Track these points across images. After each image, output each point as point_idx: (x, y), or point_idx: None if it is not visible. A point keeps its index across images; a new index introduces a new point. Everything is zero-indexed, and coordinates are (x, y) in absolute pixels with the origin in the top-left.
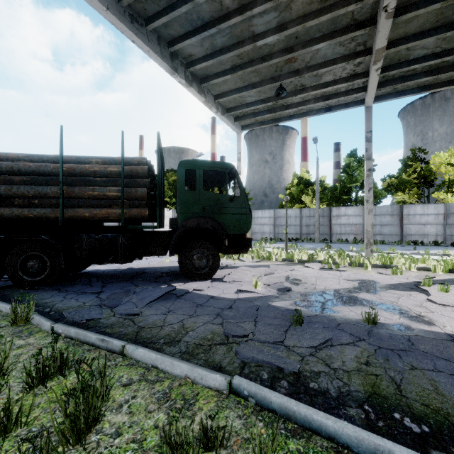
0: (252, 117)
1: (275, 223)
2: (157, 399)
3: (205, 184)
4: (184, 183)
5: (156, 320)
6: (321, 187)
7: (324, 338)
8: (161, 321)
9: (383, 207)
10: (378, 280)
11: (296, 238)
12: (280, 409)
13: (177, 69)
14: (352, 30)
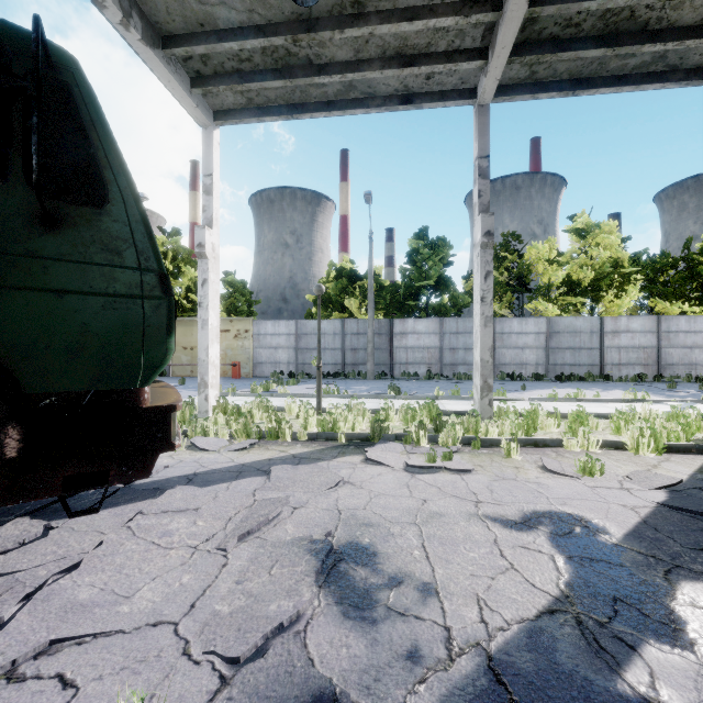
0: (238, 82)
1: (298, 346)
2: None
3: None
4: None
5: None
6: (376, 285)
7: None
8: None
9: (468, 320)
10: (582, 511)
11: (335, 373)
12: None
13: None
14: None
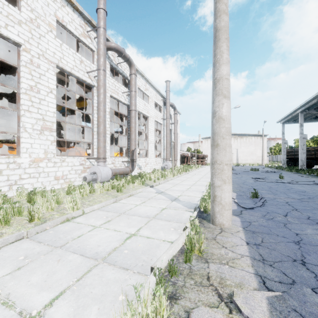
0: None
1: None
2: None
3: None
4: None
5: None
6: None
7: None
8: None
9: None
10: None
11: None
12: None
13: None
14: None
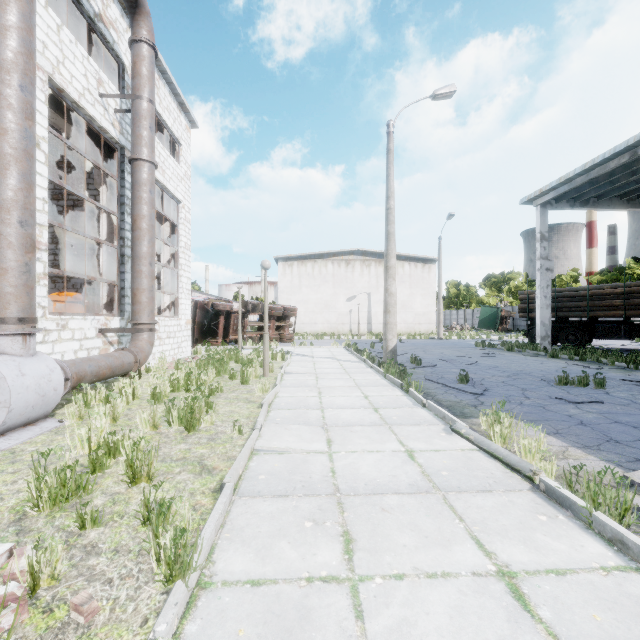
0: None
1: None
2: None
3: None
4: None
5: None
6: None
7: None
8: None
9: None
10: None
11: None
12: None
13: None
14: None
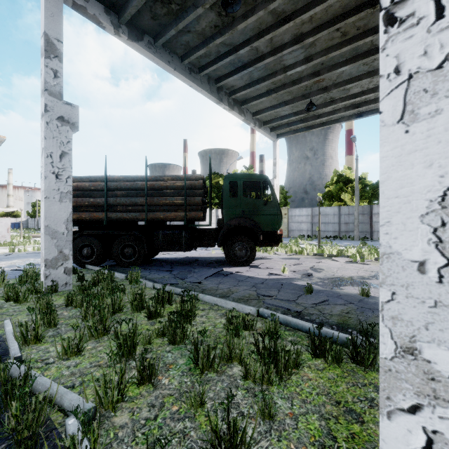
0: (287, 127)
1: (313, 221)
2: (220, 315)
3: (244, 190)
4: (228, 192)
5: (212, 287)
6: (362, 184)
7: (323, 299)
8: (215, 287)
9: None
10: None
11: (334, 236)
12: (283, 321)
13: (222, 99)
14: (373, 53)
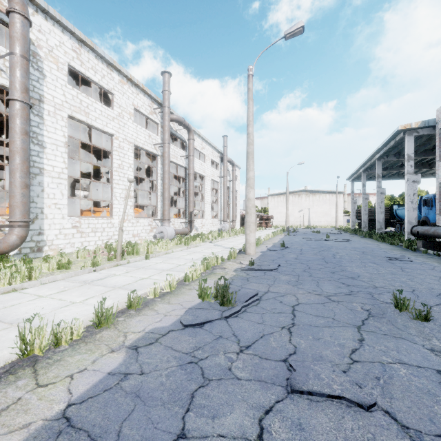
0: None
1: None
2: None
3: None
4: None
5: None
6: None
7: None
8: None
9: None
10: None
11: None
12: None
13: None
14: None
